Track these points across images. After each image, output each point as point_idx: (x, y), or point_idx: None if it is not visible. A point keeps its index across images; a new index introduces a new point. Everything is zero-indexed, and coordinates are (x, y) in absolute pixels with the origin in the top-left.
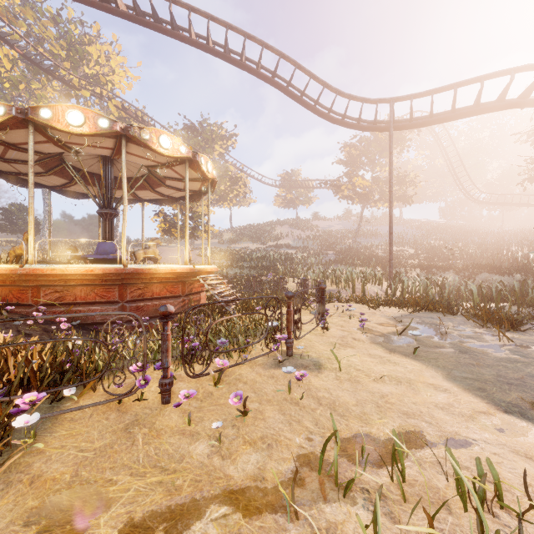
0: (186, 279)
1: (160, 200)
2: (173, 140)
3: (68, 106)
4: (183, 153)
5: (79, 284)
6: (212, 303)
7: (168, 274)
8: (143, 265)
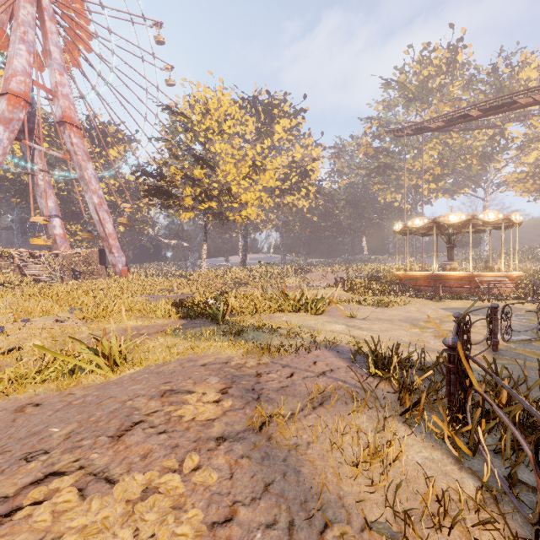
0: (469, 279)
1: (501, 227)
2: (457, 215)
3: (415, 218)
4: (463, 219)
5: (421, 279)
6: (408, 281)
7: (455, 276)
8: (441, 272)
